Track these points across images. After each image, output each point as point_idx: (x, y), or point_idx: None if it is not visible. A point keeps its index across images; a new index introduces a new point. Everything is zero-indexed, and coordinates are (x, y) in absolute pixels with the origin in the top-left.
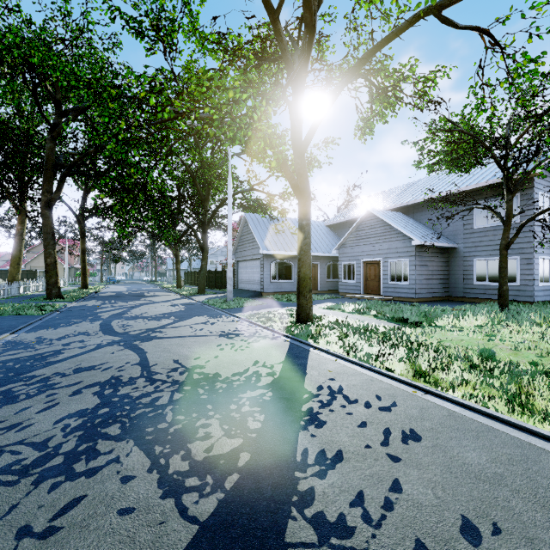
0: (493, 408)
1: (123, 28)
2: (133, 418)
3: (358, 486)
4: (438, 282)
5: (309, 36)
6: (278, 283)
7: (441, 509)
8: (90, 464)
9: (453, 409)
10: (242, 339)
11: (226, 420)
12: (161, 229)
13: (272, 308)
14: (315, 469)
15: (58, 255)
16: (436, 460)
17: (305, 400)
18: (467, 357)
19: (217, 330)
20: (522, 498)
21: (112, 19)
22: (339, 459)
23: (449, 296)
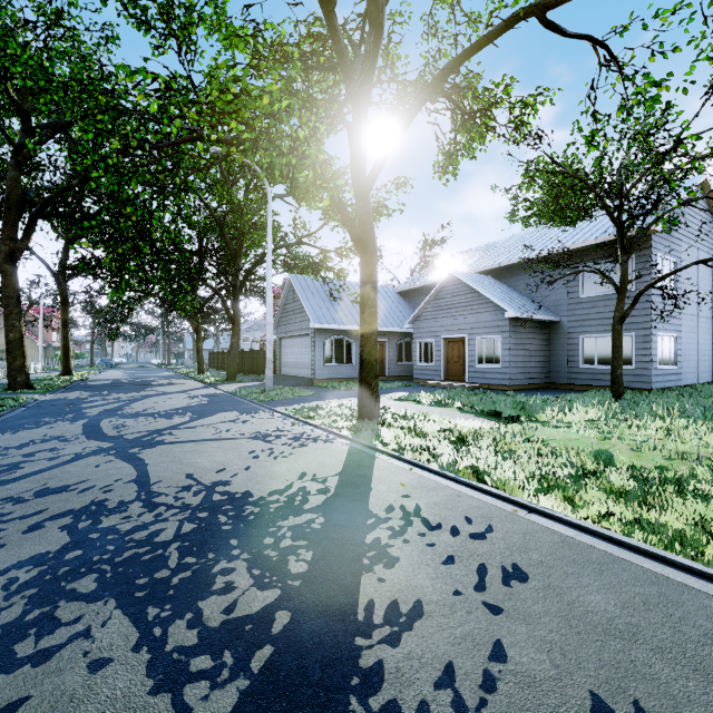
0: (617, 530)
1: (119, 15)
2: (118, 563)
3: (446, 656)
4: (537, 365)
5: (375, 38)
6: (335, 366)
7: (562, 684)
8: (42, 643)
9: (566, 533)
10: (285, 443)
11: (257, 562)
12: (175, 293)
13: (326, 399)
14: (385, 632)
15: (28, 329)
16: (550, 608)
17: (370, 528)
18: (580, 462)
19: (251, 430)
20: (668, 659)
21: (102, 0)
22: (418, 614)
23: (551, 382)
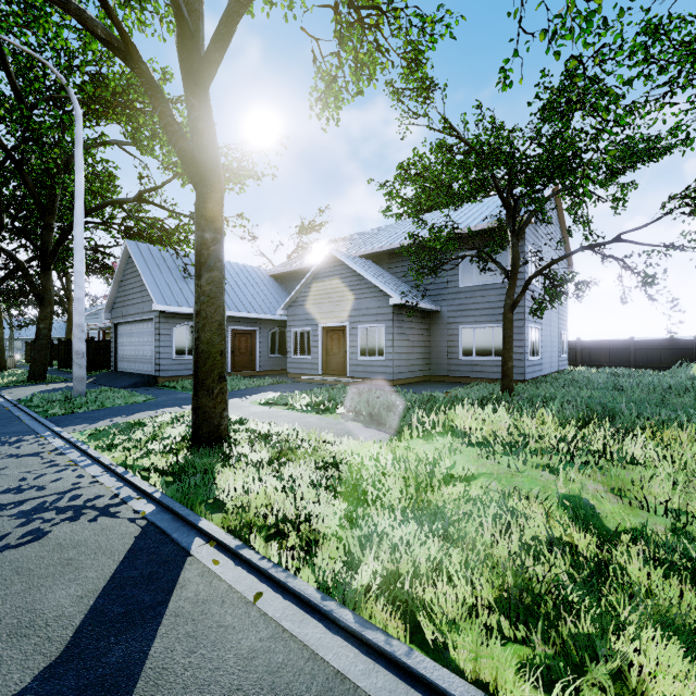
0: None
1: None
2: None
3: None
4: (420, 356)
5: None
6: (189, 360)
7: None
8: None
9: None
10: None
11: None
12: None
13: (162, 408)
14: None
15: None
16: None
17: None
18: (569, 539)
19: None
20: None
21: None
22: None
23: (431, 374)
